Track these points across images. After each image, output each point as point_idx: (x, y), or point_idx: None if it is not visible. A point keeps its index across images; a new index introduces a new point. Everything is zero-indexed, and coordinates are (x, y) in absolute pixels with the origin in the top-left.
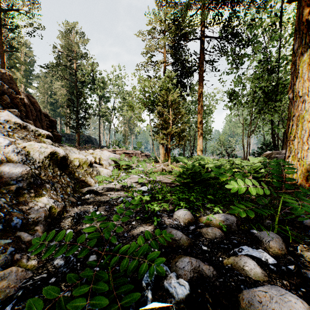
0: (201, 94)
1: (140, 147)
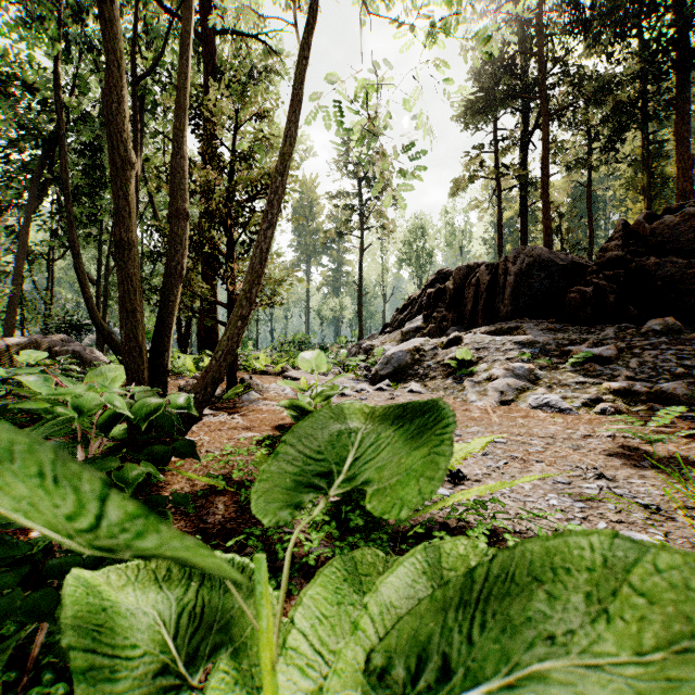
0: None
1: None
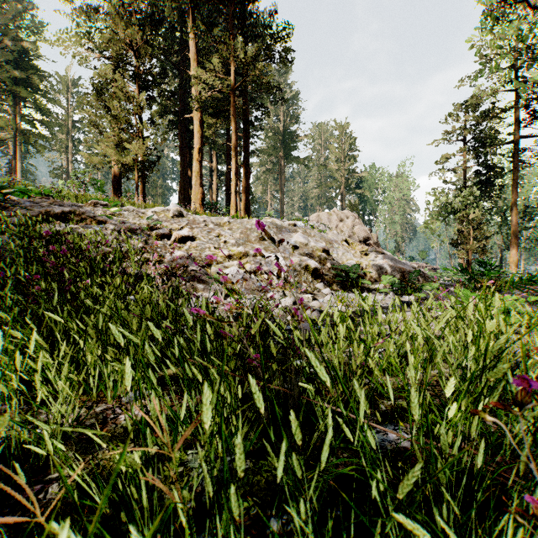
0: (514, 201)
1: (424, 258)
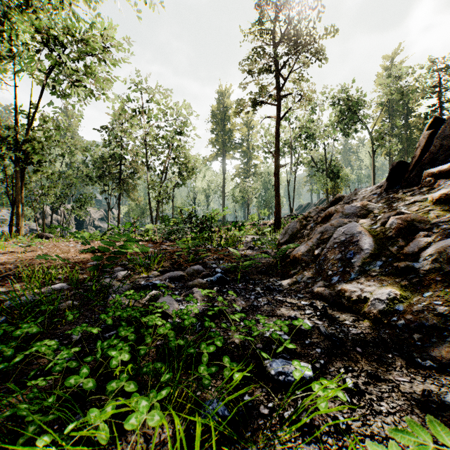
0: None
1: None
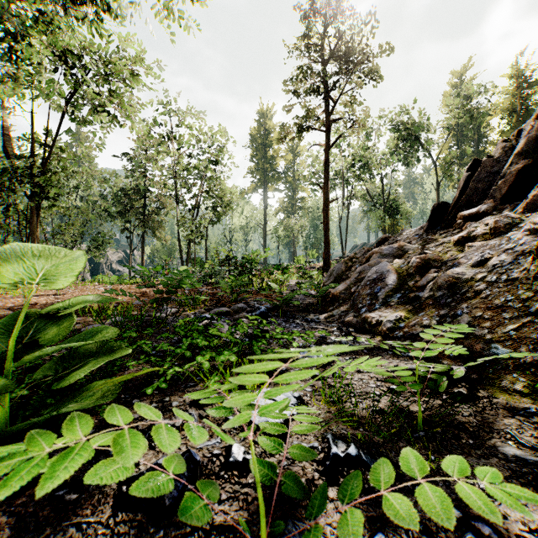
0: None
1: None
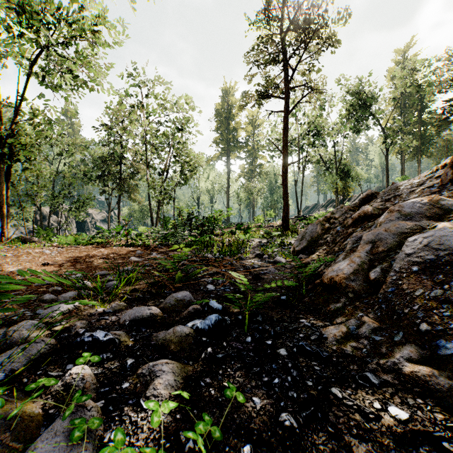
0: None
1: None
